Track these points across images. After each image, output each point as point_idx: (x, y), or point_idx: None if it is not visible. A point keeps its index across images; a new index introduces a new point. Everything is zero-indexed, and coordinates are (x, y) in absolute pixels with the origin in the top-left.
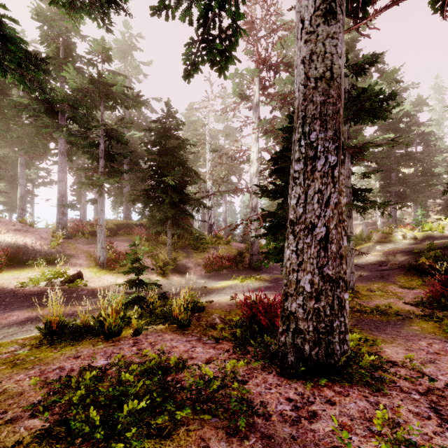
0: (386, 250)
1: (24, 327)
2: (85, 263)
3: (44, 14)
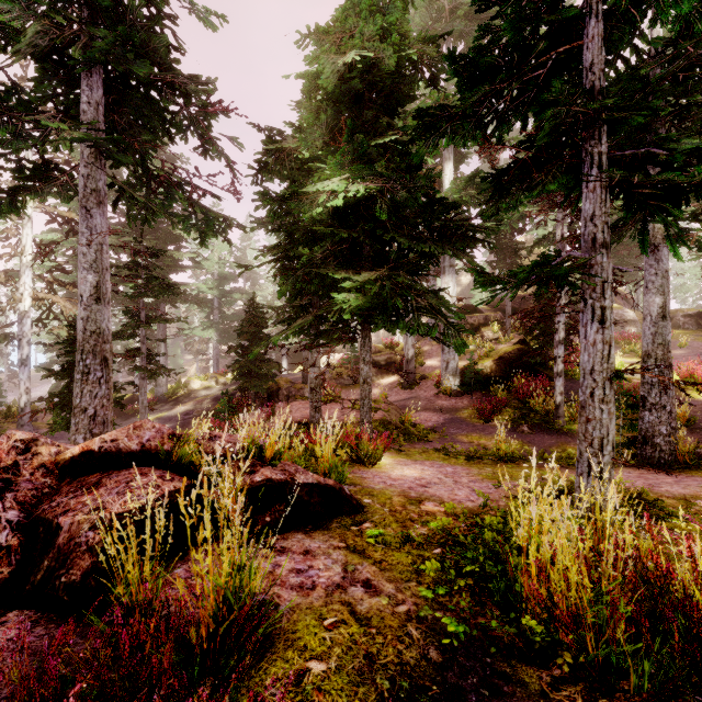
0: (198, 399)
1: None
2: None
3: None
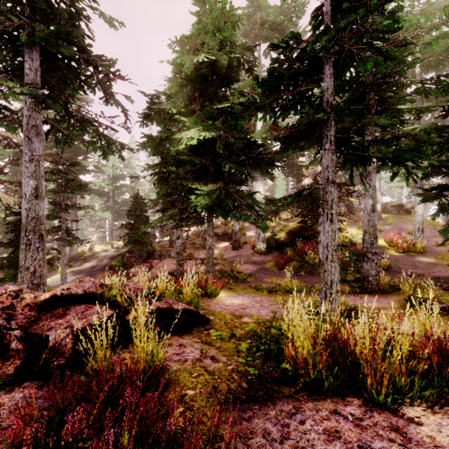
0: (99, 258)
1: None
2: None
3: None
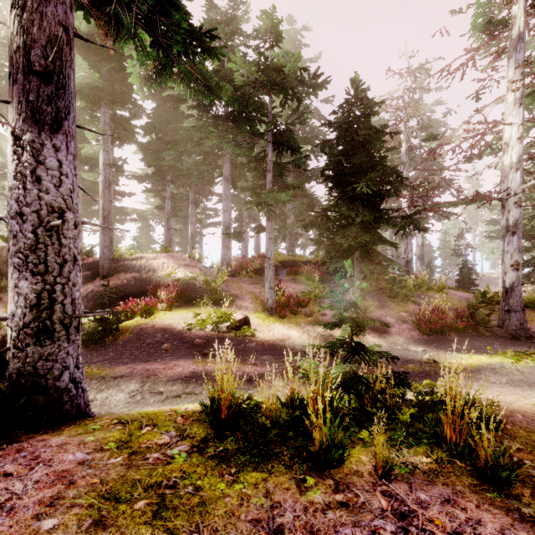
0: None
1: (188, 387)
2: (250, 306)
3: (210, 19)
